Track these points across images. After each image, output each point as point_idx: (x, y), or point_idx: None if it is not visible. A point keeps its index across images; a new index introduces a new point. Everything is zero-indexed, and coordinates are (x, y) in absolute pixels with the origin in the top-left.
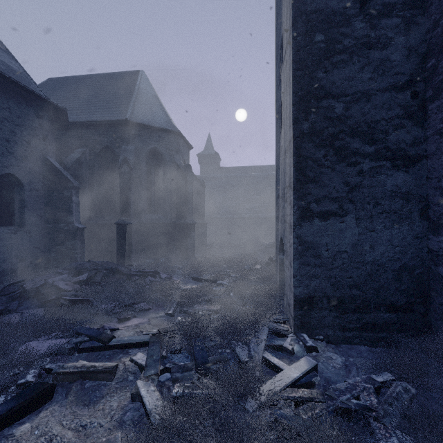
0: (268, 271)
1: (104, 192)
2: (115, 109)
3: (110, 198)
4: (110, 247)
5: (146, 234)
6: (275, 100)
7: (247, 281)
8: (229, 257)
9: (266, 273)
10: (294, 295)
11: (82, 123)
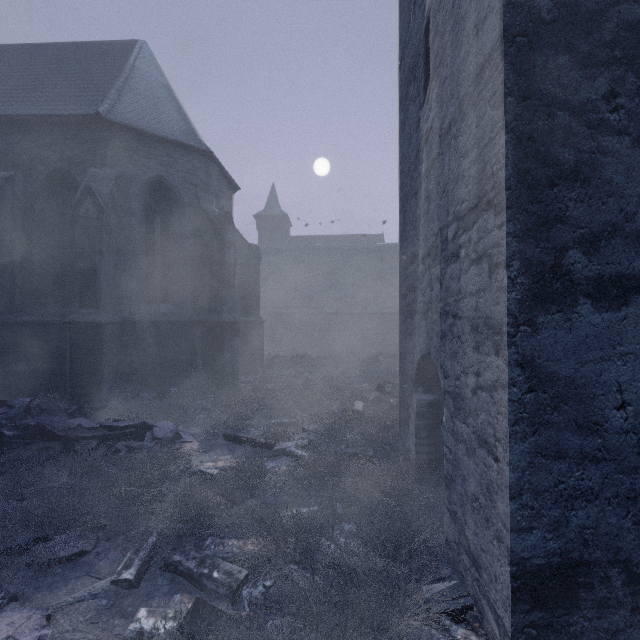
0: (379, 416)
1: (57, 259)
2: (78, 98)
3: (68, 272)
4: (62, 369)
5: (141, 342)
6: (400, 55)
7: (339, 443)
8: (303, 383)
9: (377, 425)
10: (514, 560)
11: (5, 119)
